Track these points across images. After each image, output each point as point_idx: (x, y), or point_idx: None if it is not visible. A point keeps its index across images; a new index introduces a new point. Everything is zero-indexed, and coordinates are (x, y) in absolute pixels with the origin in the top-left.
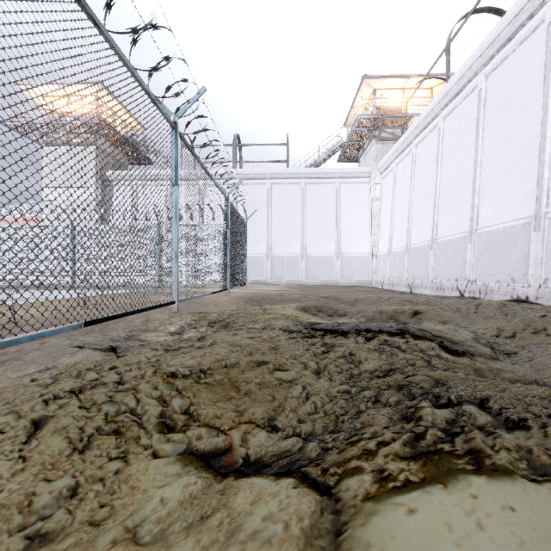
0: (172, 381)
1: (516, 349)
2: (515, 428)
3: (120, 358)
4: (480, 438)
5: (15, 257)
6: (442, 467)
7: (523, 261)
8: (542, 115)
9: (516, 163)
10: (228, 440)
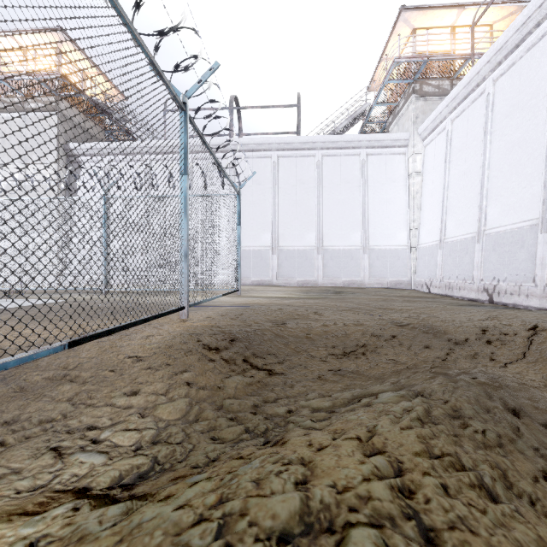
0: None
1: None
2: None
3: None
4: None
5: None
6: None
7: None
8: None
9: None
10: None
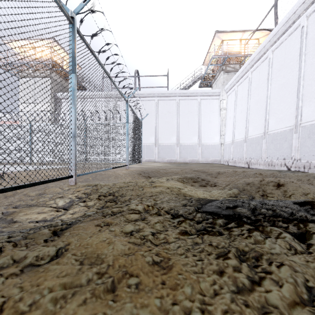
0: None
1: None
2: None
3: None
4: None
5: None
6: None
7: None
8: None
9: None
10: None
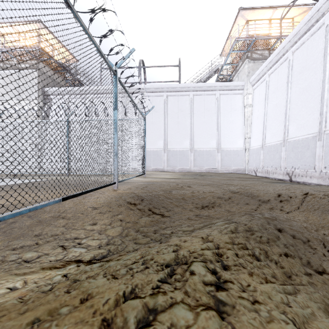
0: None
1: None
2: None
3: None
4: None
5: None
6: None
7: None
8: None
9: None
10: None
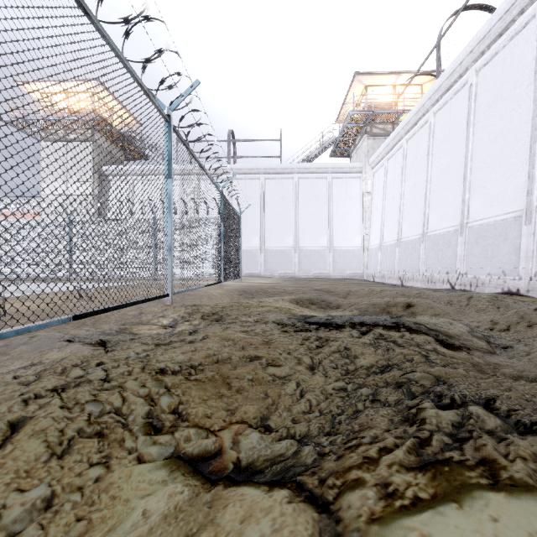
0: (161, 378)
1: (511, 343)
2: (527, 432)
3: (109, 353)
4: (492, 445)
5: (13, 251)
6: (453, 481)
7: (514, 254)
8: (533, 110)
9: (507, 157)
10: (218, 442)
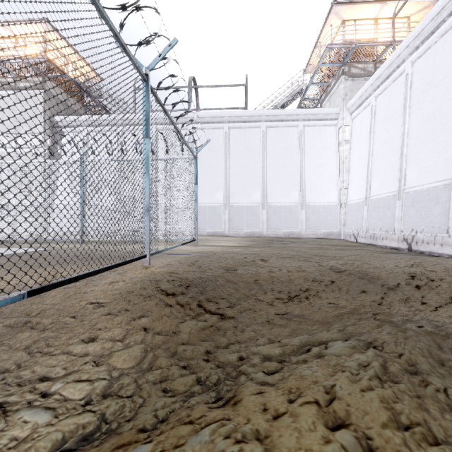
0: None
1: None
2: None
3: None
4: None
5: None
6: None
7: None
8: None
9: None
10: None
